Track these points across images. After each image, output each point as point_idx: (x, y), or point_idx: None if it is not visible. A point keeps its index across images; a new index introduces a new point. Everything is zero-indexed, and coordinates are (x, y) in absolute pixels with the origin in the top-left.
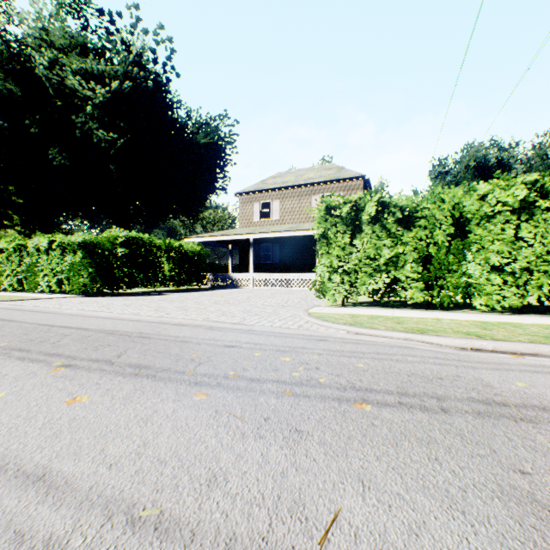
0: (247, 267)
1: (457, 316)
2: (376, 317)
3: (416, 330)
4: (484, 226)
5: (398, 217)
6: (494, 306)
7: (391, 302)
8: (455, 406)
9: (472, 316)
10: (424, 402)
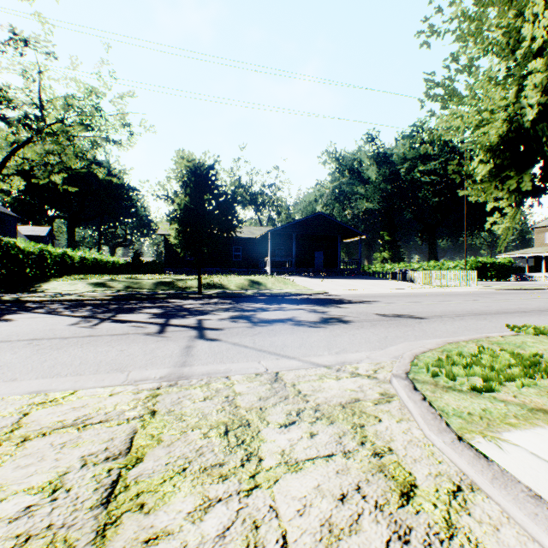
0: (539, 270)
1: None
2: None
3: None
4: None
5: None
6: None
7: None
8: None
9: None
10: None
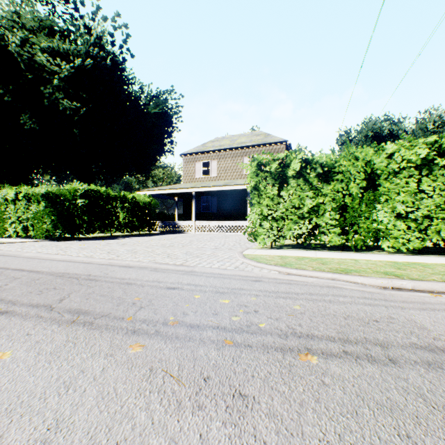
0: (190, 216)
1: (370, 257)
2: (302, 258)
3: (340, 270)
4: (391, 180)
5: (318, 173)
6: (401, 248)
7: (312, 245)
8: (402, 354)
9: (383, 257)
10: (370, 351)
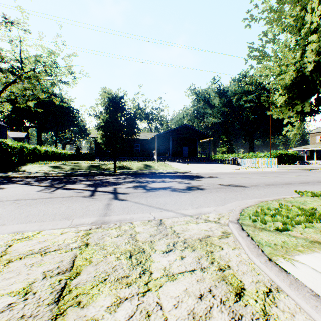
0: (313, 158)
1: None
2: None
3: None
4: None
5: None
6: None
7: None
8: None
9: None
10: None
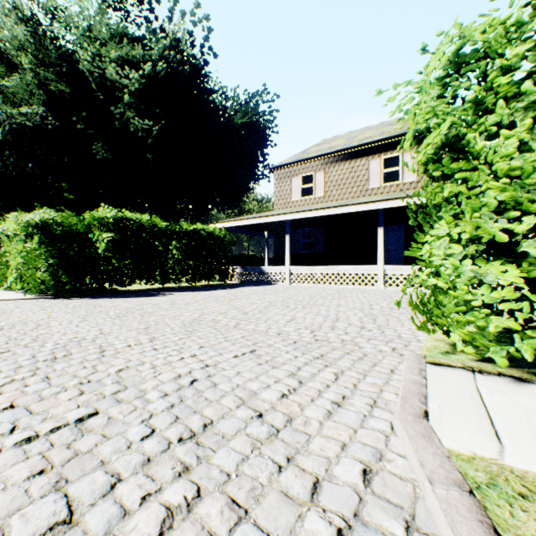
0: (283, 258)
1: None
2: None
3: None
4: None
5: None
6: None
7: None
8: None
9: None
10: None
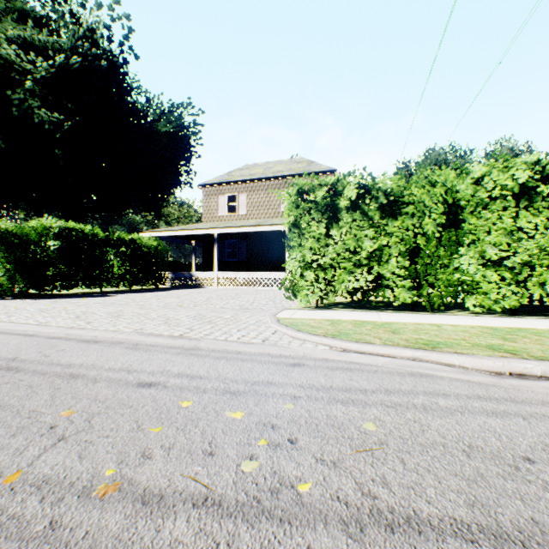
0: (211, 265)
1: (455, 320)
2: (362, 323)
3: (423, 344)
4: (478, 214)
5: (381, 204)
6: (494, 307)
7: (373, 304)
8: None
9: (471, 320)
10: None
